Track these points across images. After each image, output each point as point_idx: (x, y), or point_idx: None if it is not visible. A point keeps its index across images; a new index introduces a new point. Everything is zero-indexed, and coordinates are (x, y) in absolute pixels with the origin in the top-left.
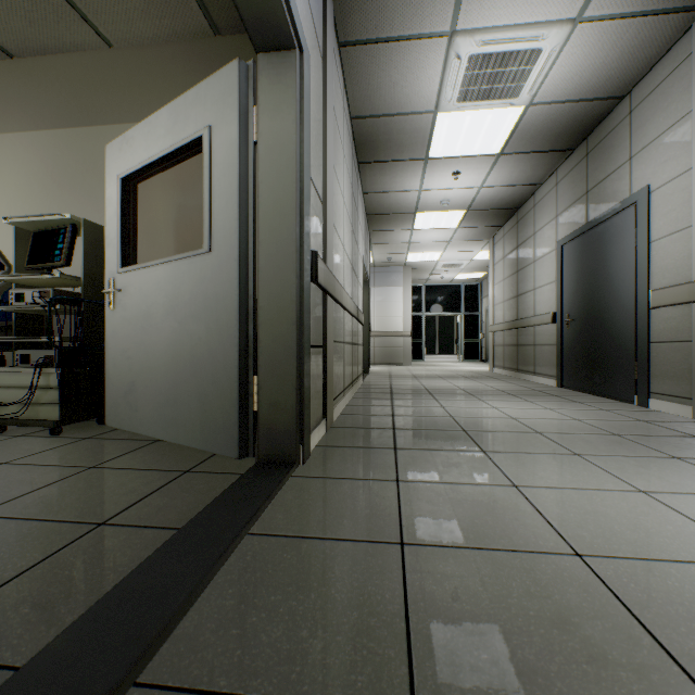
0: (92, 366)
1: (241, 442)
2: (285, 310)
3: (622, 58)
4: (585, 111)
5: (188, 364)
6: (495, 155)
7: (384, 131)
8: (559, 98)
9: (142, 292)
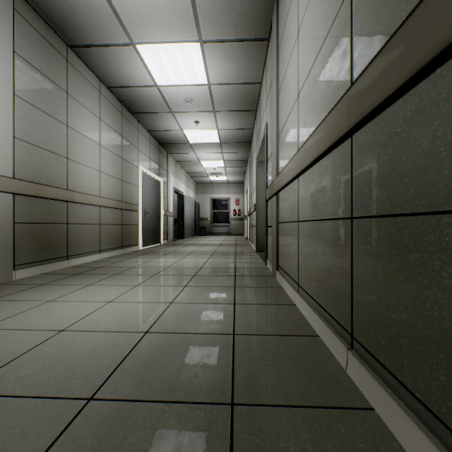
0: None
1: None
2: None
3: None
4: None
5: None
6: None
7: None
8: None
9: None
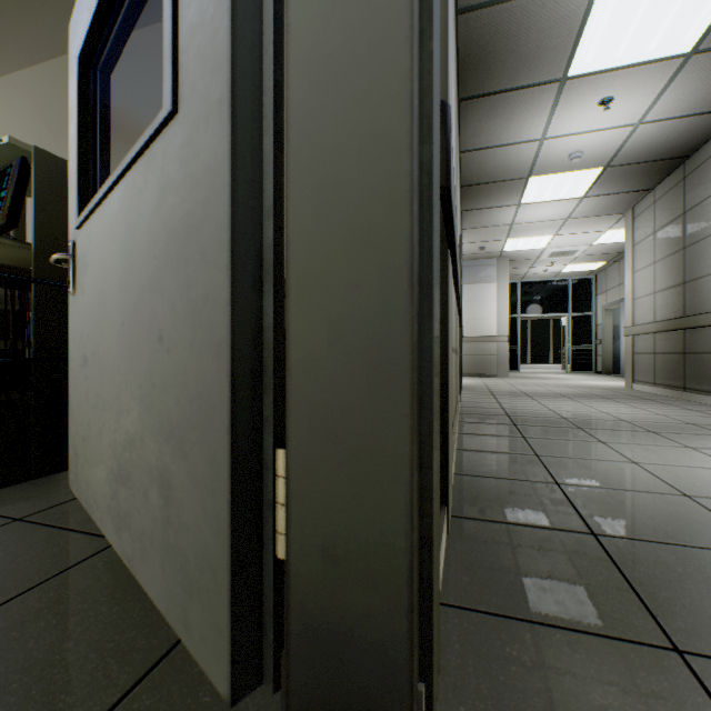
0: (54, 388)
1: (239, 649)
2: (370, 235)
3: None
4: None
5: (144, 399)
6: (682, 57)
7: (506, 32)
8: None
9: (96, 254)
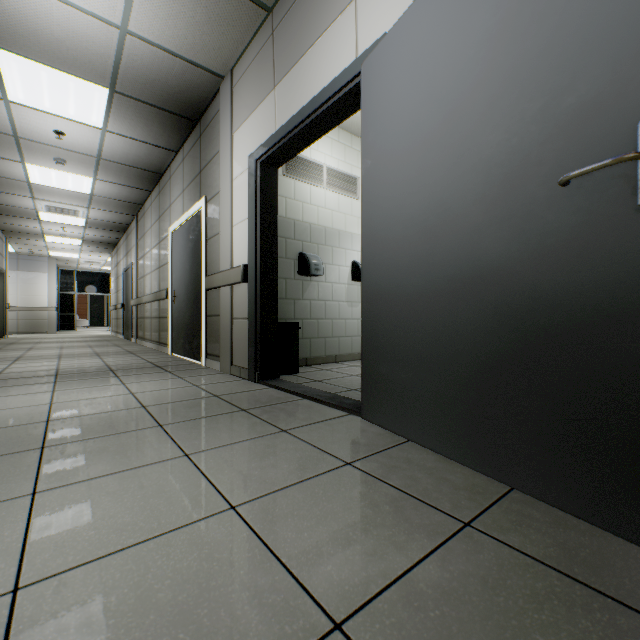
0: None
1: None
2: None
3: (118, 217)
4: (118, 224)
5: None
6: (84, 226)
7: (6, 208)
8: (101, 219)
9: None
